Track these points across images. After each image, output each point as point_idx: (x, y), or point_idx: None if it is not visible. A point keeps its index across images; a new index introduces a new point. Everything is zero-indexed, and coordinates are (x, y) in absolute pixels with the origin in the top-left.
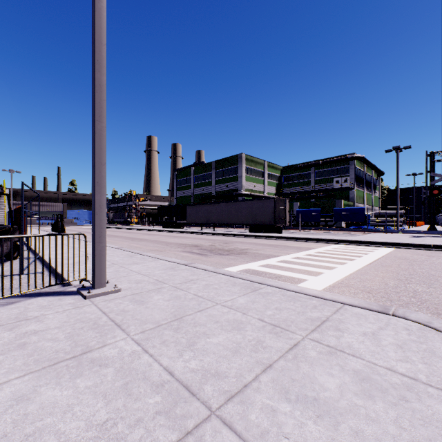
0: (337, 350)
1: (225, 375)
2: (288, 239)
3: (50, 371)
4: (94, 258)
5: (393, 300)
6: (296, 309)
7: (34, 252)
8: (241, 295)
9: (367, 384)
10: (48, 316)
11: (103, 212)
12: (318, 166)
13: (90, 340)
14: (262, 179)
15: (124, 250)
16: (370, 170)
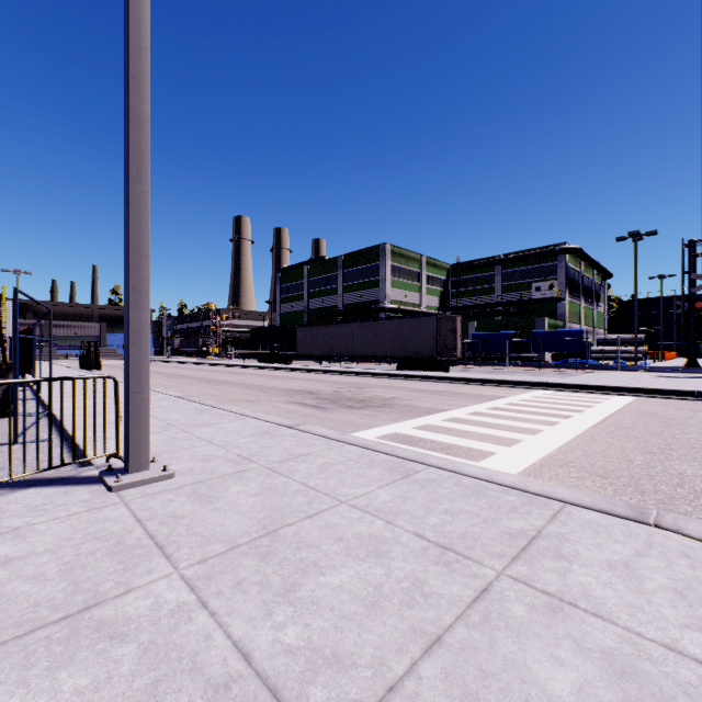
0: (564, 602)
1: (351, 661)
2: (460, 382)
3: (13, 650)
4: (129, 420)
5: (645, 490)
6: (481, 512)
7: (43, 404)
8: (383, 484)
9: (633, 684)
10: (38, 527)
11: (143, 340)
12: (506, 263)
13: (103, 580)
14: (417, 285)
15: (191, 400)
16: (590, 270)
